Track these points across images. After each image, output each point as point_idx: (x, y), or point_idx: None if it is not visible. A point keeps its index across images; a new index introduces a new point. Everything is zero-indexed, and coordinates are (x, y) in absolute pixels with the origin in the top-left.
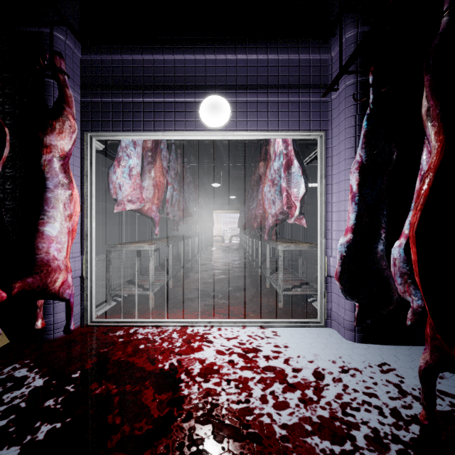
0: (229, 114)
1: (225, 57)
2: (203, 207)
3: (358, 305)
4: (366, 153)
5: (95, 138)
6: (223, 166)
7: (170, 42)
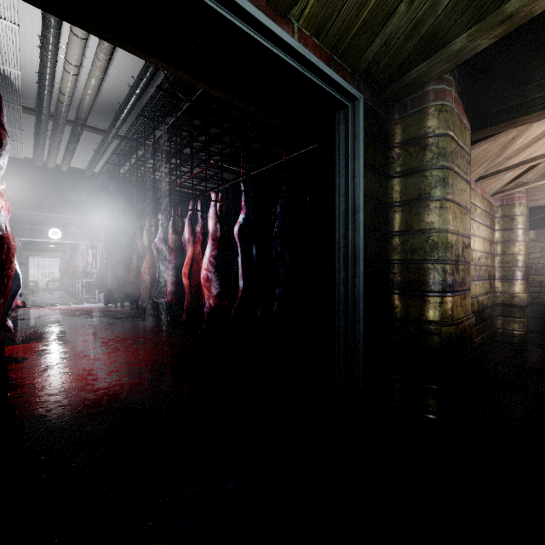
0: (61, 235)
1: (60, 216)
2: None
3: (100, 290)
4: (102, 256)
5: None
6: None
7: (35, 208)
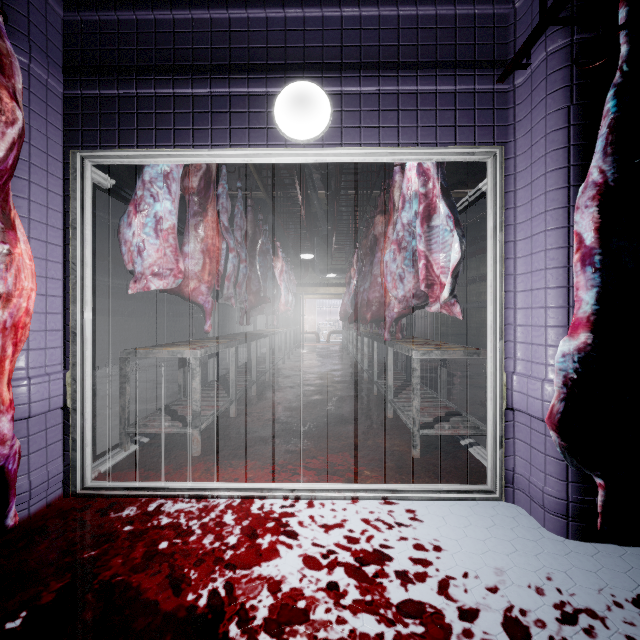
0: (328, 116)
1: (321, 12)
2: (288, 290)
3: (602, 484)
4: (616, 165)
5: (91, 162)
6: (318, 229)
7: None
